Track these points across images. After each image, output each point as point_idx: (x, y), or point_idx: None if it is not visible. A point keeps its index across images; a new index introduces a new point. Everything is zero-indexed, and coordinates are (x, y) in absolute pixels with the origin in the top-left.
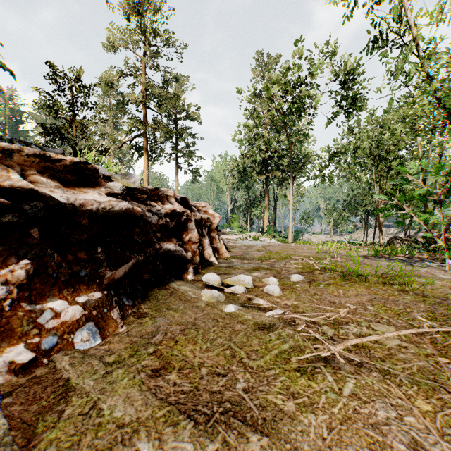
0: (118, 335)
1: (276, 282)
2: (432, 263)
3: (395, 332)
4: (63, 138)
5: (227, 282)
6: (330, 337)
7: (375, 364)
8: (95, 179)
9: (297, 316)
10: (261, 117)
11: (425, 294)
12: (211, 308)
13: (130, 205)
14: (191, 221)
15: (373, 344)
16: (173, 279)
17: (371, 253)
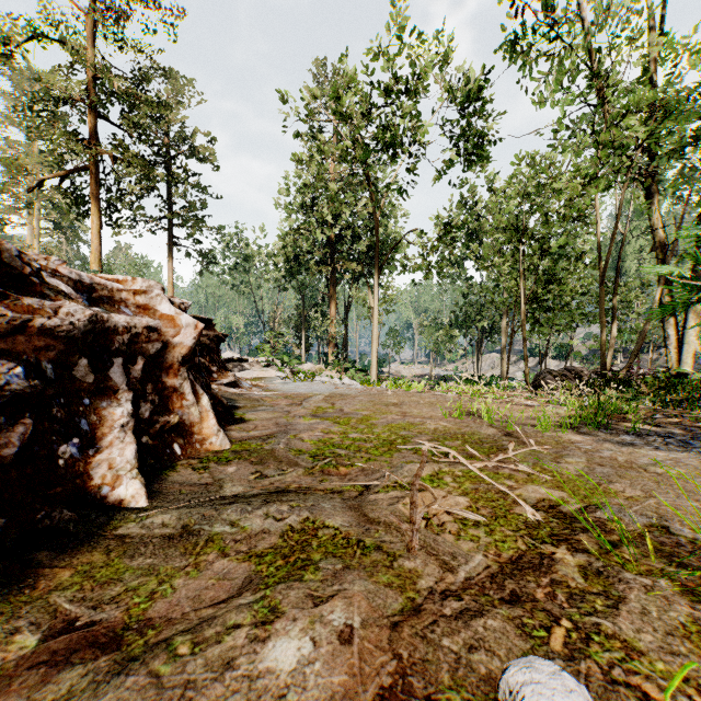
0: None
1: None
2: None
3: None
4: None
5: None
6: None
7: None
8: None
9: None
10: (324, 153)
11: None
12: None
13: None
14: None
15: None
16: None
17: (588, 419)
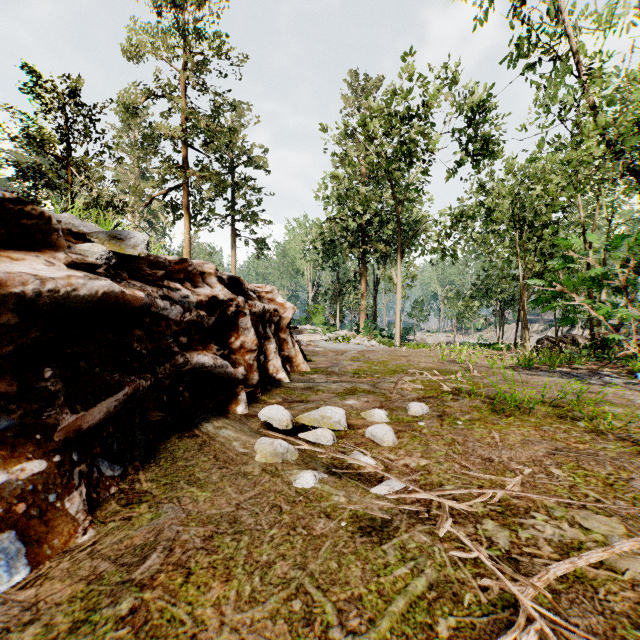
0: (71, 555)
1: (385, 417)
2: (616, 379)
3: (633, 541)
4: (51, 185)
5: (302, 422)
6: (504, 551)
7: (623, 639)
8: (45, 235)
9: (431, 496)
10: (356, 163)
11: (635, 439)
12: (270, 477)
13: (115, 286)
14: (244, 315)
15: (595, 569)
16: (208, 416)
17: (522, 363)
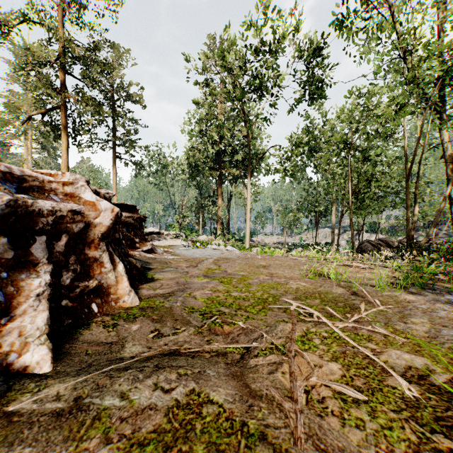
0: None
1: None
2: None
3: None
4: None
5: None
6: None
7: None
8: None
9: None
10: (214, 95)
11: None
12: None
13: None
14: None
15: None
16: None
17: (416, 281)
